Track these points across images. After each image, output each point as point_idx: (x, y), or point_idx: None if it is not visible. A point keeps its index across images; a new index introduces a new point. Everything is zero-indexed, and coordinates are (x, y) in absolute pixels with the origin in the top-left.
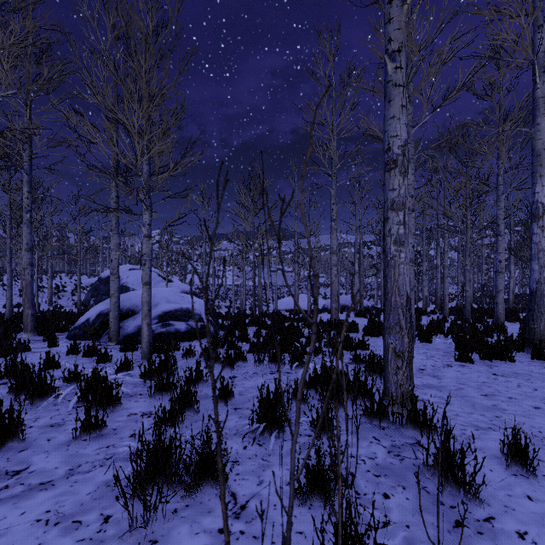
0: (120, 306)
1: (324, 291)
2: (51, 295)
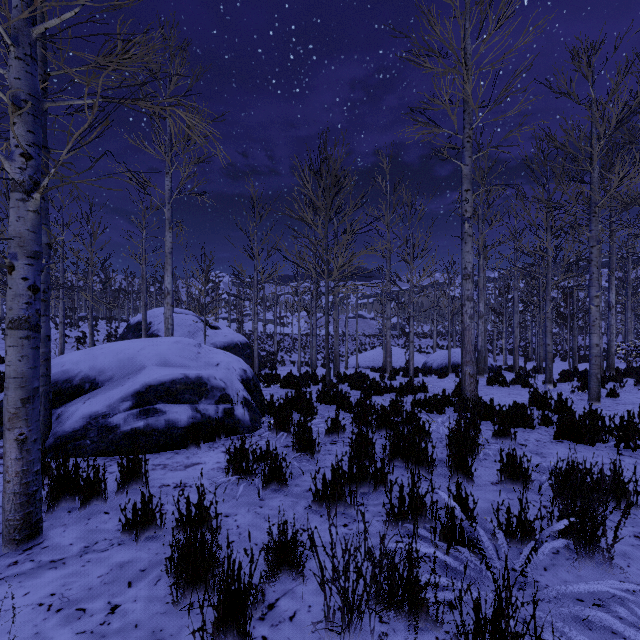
0: (70, 373)
1: (418, 343)
2: (63, 345)
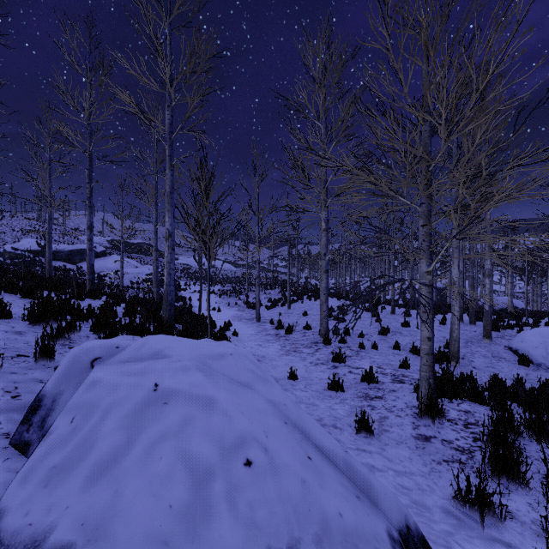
0: None
1: None
2: None
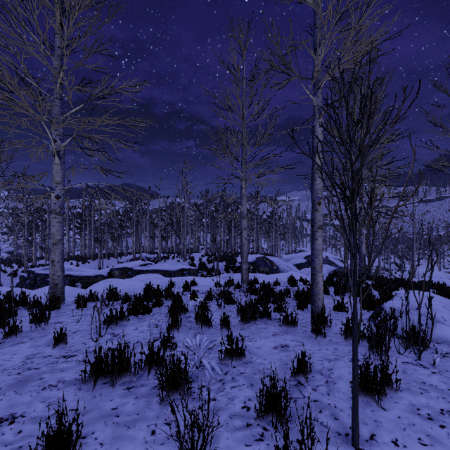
0: None
1: None
2: None
